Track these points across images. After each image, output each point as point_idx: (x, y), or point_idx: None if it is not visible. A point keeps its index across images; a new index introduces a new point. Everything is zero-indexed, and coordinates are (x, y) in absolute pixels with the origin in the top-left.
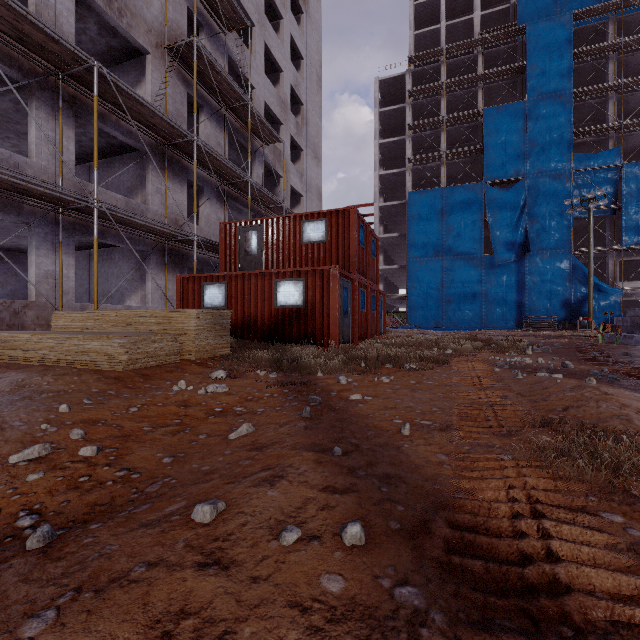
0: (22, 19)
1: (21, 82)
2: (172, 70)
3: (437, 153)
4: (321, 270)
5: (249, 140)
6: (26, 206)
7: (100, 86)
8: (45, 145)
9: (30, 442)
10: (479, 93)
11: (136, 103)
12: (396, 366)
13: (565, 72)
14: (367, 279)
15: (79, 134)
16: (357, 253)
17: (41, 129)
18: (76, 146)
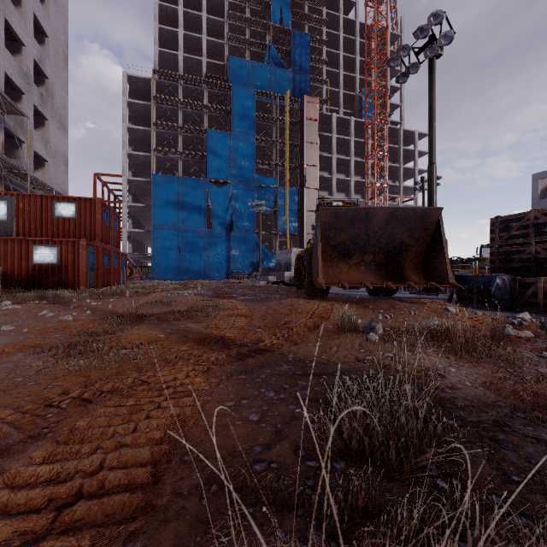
0: None
1: None
2: None
3: (175, 150)
4: (73, 241)
5: None
6: None
7: None
8: None
9: None
10: (204, 116)
11: None
12: (121, 296)
13: (252, 124)
14: (110, 245)
15: None
16: (102, 229)
17: None
18: None
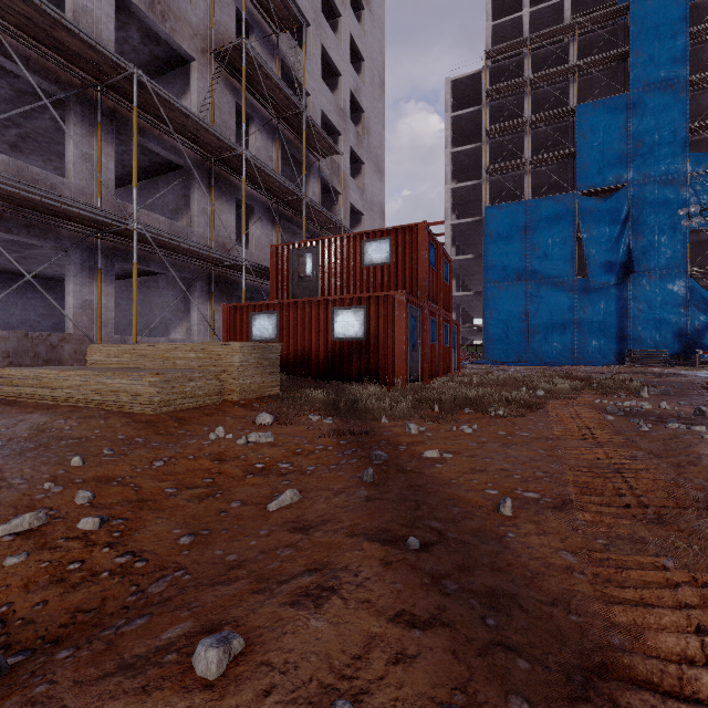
0: (57, 25)
1: (58, 96)
2: (219, 77)
3: (519, 160)
4: (385, 296)
5: (303, 152)
6: (63, 230)
7: (141, 97)
8: (83, 164)
9: (25, 507)
10: (570, 88)
11: (179, 114)
12: (478, 411)
13: (679, 56)
14: (438, 307)
15: (121, 152)
16: (427, 276)
17: (76, 144)
18: (119, 166)
